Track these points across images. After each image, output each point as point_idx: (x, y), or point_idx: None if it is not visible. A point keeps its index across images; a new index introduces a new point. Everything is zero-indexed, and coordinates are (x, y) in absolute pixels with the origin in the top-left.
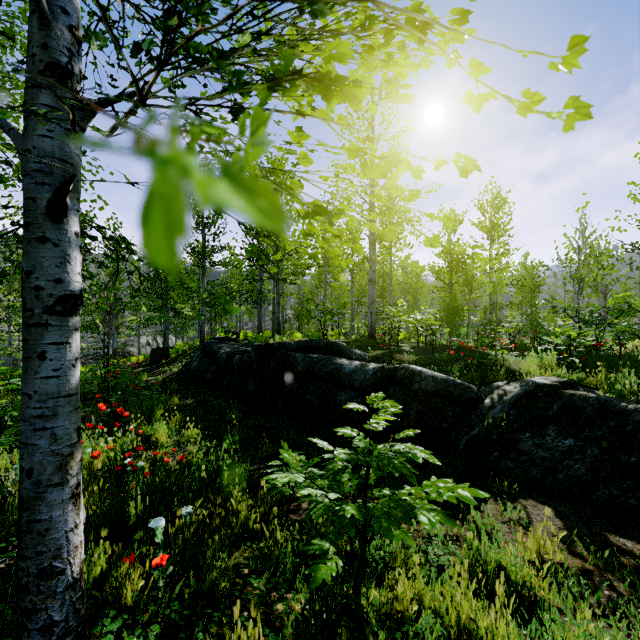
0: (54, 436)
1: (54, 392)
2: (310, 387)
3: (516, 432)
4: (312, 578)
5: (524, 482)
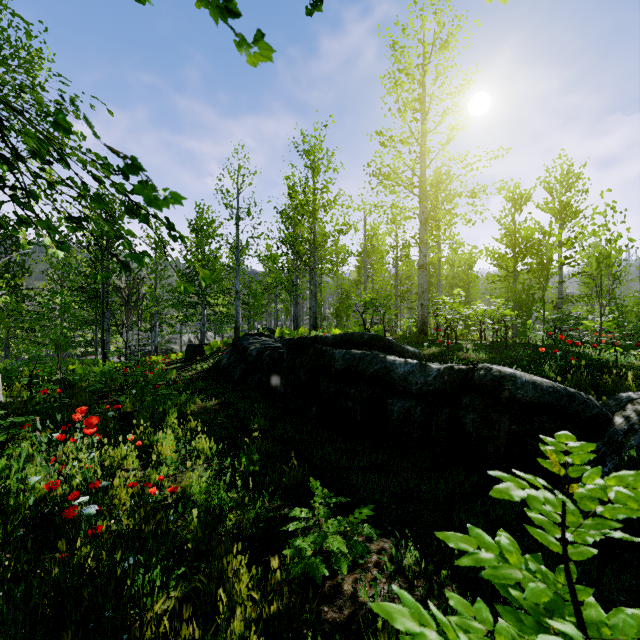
0: None
1: None
2: (352, 391)
3: None
4: None
5: None
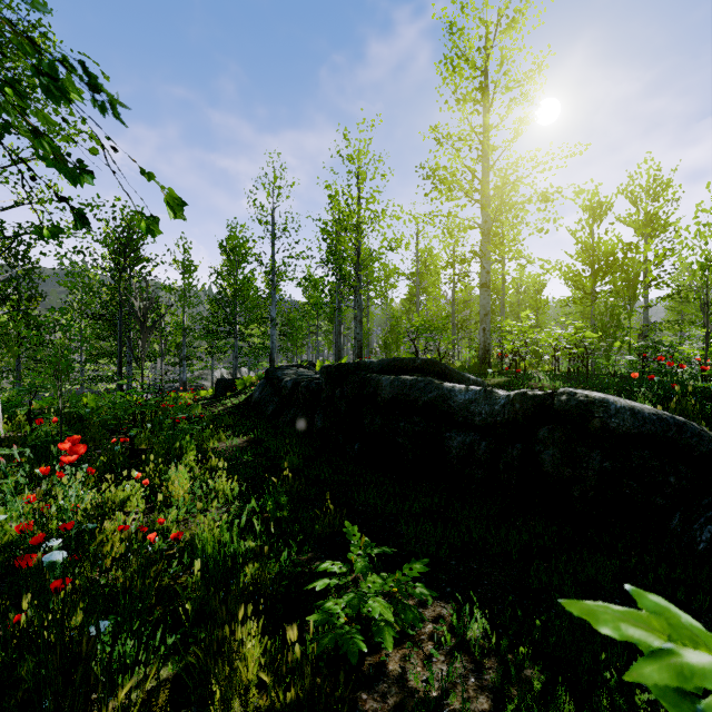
0: None
1: None
2: (401, 424)
3: None
4: None
5: None
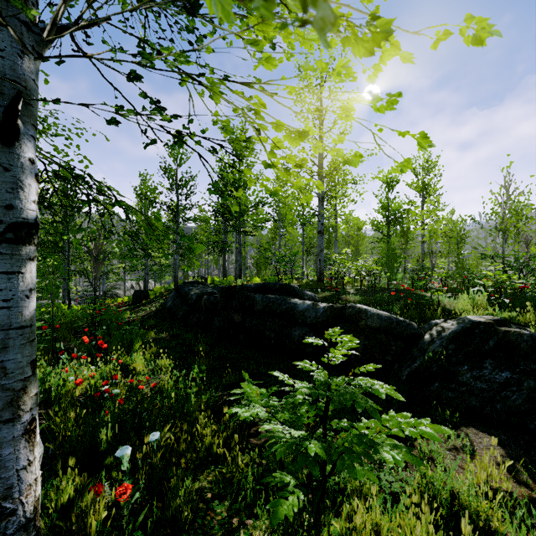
0: (4, 370)
1: (4, 324)
2: (268, 323)
3: (455, 365)
4: (273, 514)
5: (464, 411)
